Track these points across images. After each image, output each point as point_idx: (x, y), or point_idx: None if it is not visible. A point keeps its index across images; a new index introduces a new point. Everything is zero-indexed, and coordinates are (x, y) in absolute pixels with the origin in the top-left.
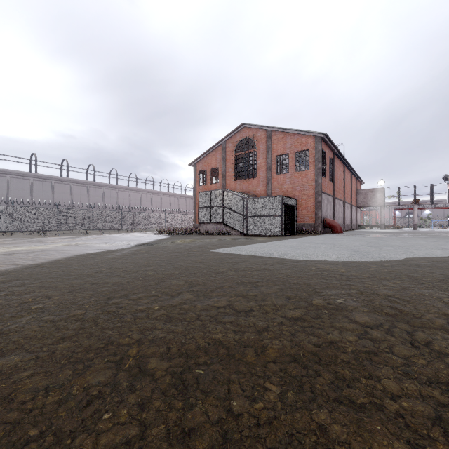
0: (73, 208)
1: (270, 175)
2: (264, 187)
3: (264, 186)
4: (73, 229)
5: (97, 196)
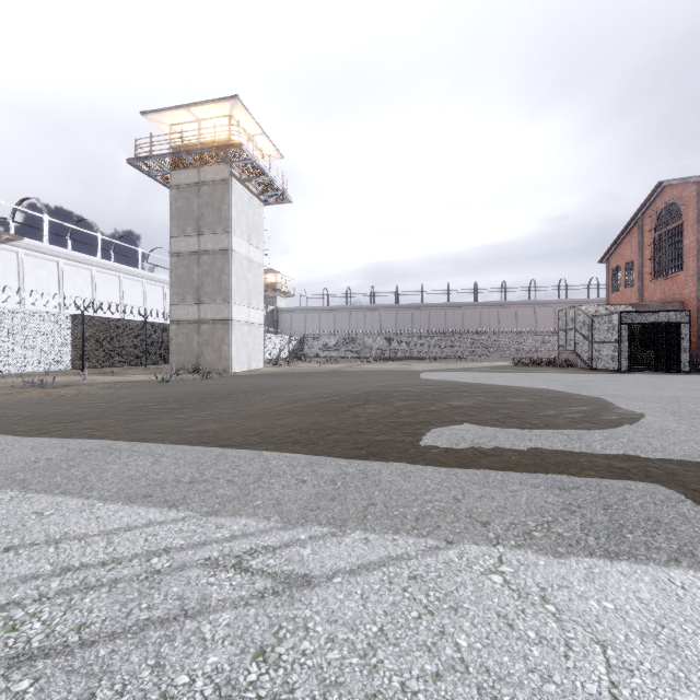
0: (466, 336)
1: None
2: (693, 286)
3: (693, 285)
4: (466, 357)
5: (508, 318)
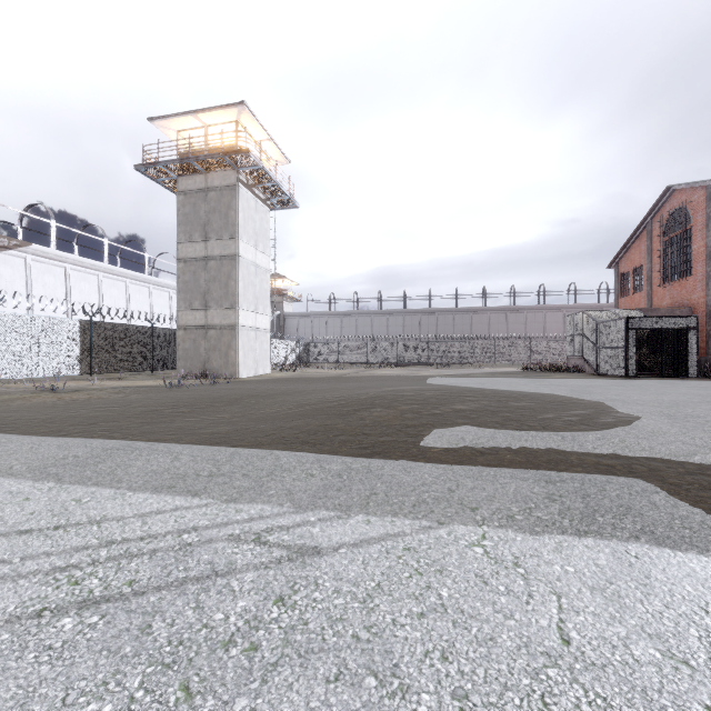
0: (474, 341)
1: (710, 269)
2: (702, 292)
3: (702, 290)
4: (475, 362)
5: (517, 323)
